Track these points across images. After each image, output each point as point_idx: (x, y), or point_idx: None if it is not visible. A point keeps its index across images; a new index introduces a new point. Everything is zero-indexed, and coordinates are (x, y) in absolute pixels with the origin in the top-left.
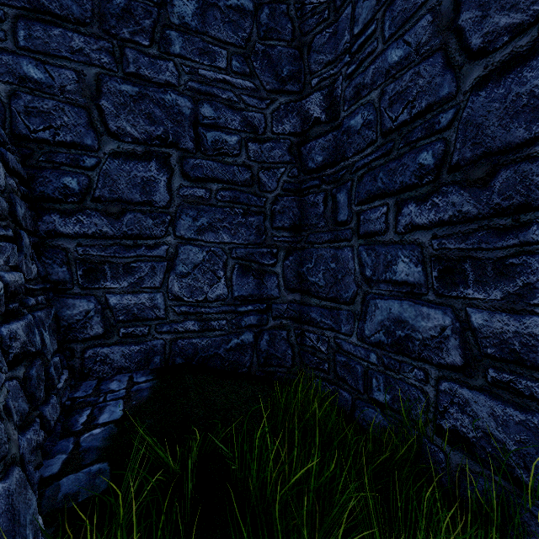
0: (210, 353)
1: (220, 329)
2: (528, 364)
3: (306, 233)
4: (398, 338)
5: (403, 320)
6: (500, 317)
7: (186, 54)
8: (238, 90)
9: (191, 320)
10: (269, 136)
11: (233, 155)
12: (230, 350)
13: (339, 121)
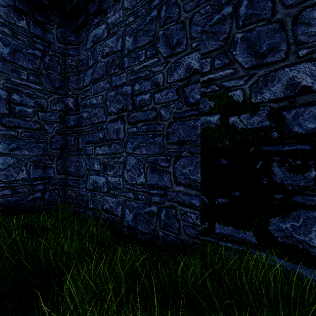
0: (18, 203)
1: (23, 192)
2: (116, 188)
3: (67, 151)
4: (95, 187)
5: (96, 181)
6: (113, 178)
7: (4, 71)
8: (33, 89)
9: (7, 189)
10: (49, 110)
11: (30, 117)
12: (29, 201)
13: (80, 112)
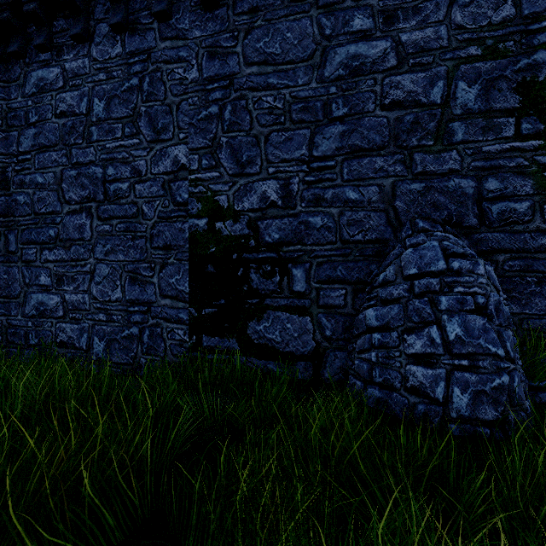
0: None
1: None
2: (79, 309)
3: None
4: (42, 311)
5: (44, 302)
6: (73, 295)
7: None
8: None
9: None
10: None
11: None
12: None
13: (10, 192)
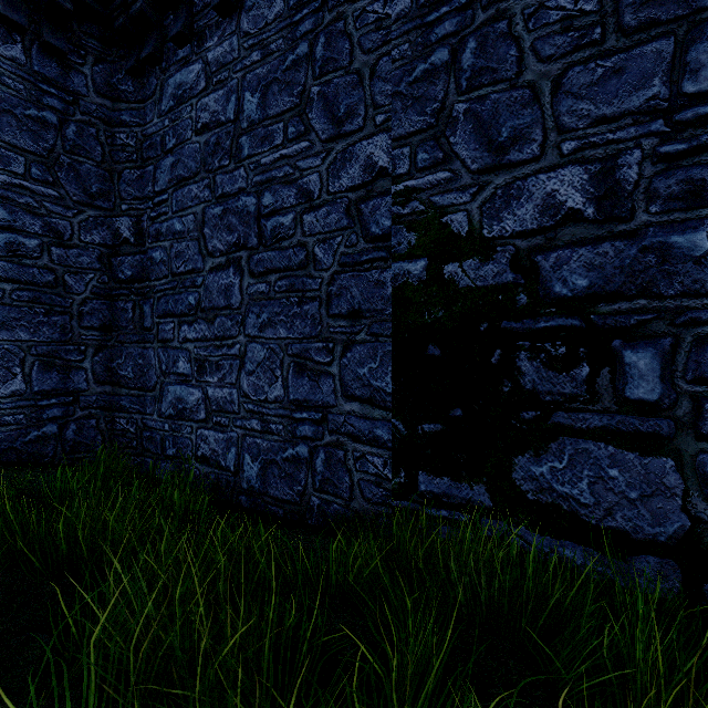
0: (4, 447)
1: (16, 424)
2: (225, 410)
3: (117, 333)
4: (180, 410)
5: (182, 398)
6: (217, 390)
7: None
8: (40, 197)
9: None
10: (77, 244)
11: (33, 257)
12: (29, 443)
13: (146, 249)
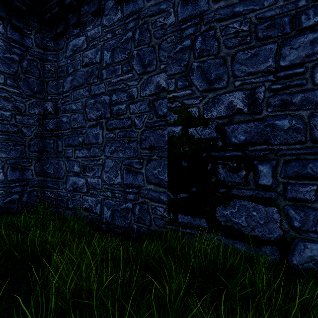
0: None
1: (0, 194)
2: (95, 188)
3: (46, 154)
4: (75, 188)
5: (76, 182)
6: (92, 179)
7: None
8: (11, 93)
9: None
10: (28, 114)
11: (8, 120)
12: (6, 203)
13: (59, 116)
